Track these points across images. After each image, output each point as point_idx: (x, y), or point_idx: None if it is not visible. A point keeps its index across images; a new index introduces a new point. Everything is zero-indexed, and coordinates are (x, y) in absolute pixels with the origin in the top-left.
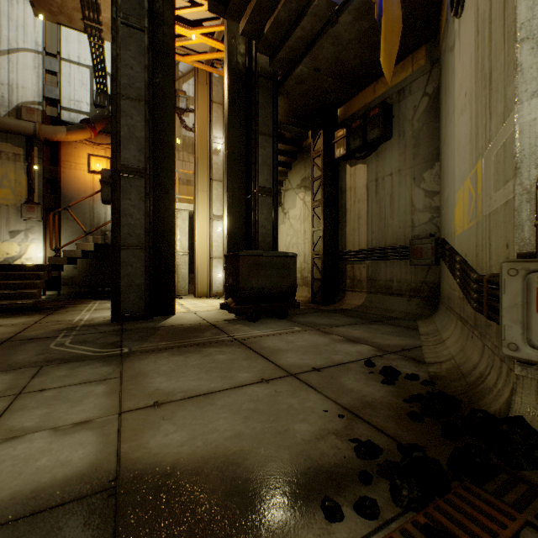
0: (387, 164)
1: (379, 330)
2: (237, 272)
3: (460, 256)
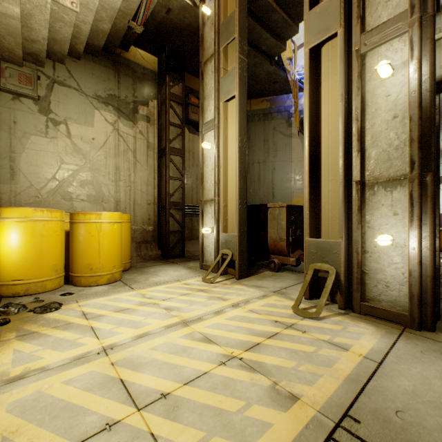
0: None
1: None
2: None
3: None
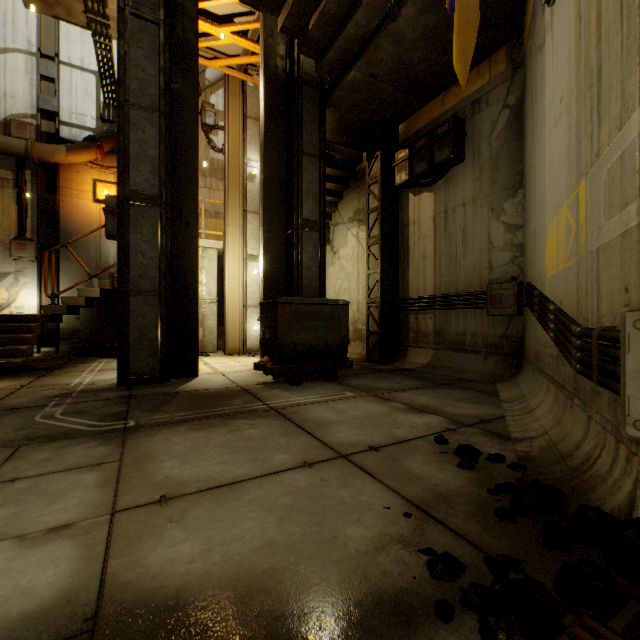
0: (459, 192)
1: (450, 396)
2: (275, 324)
3: (554, 304)
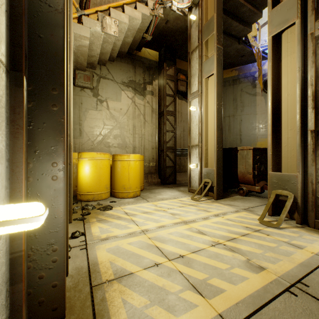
0: None
1: None
2: None
3: None
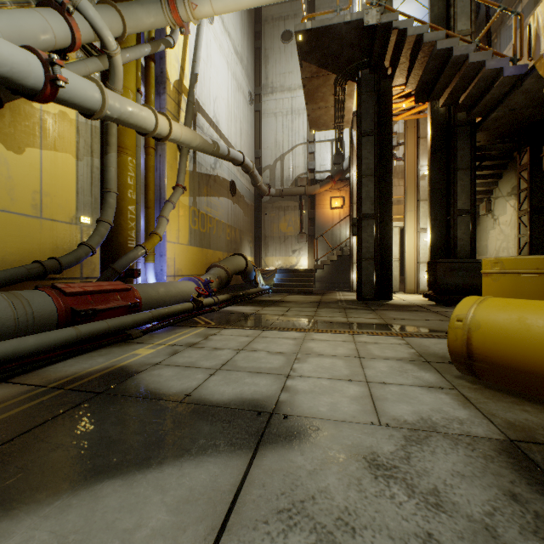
0: None
1: None
2: (435, 274)
3: None
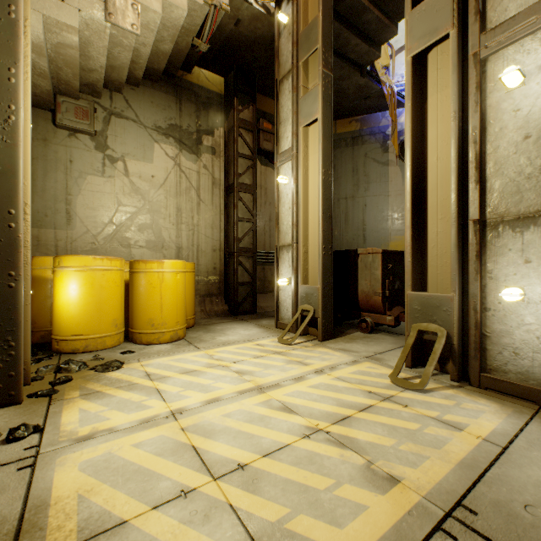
0: None
1: None
2: None
3: None
